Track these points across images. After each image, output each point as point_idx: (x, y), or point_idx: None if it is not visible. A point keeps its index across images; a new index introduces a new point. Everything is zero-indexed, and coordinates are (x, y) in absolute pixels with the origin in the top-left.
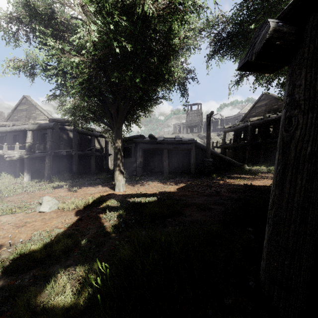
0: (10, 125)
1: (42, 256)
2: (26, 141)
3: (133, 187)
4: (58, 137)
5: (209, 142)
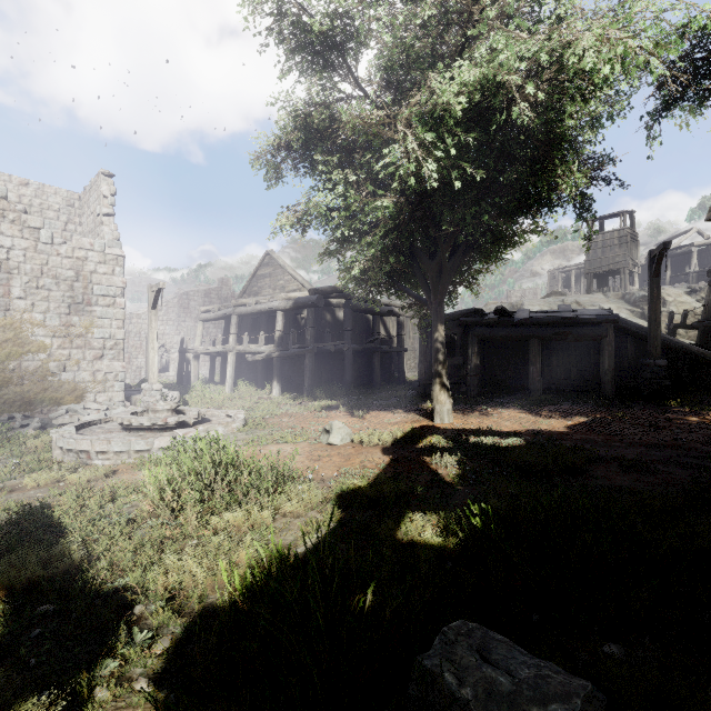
0: (252, 304)
1: (374, 496)
2: (270, 328)
3: (466, 416)
4: (320, 320)
5: (658, 318)
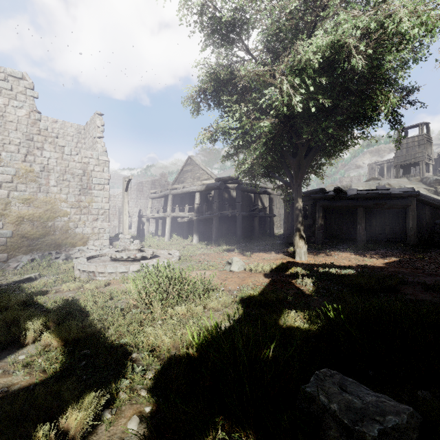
0: (181, 188)
1: (262, 300)
2: (191, 202)
3: (316, 256)
4: (221, 197)
5: None
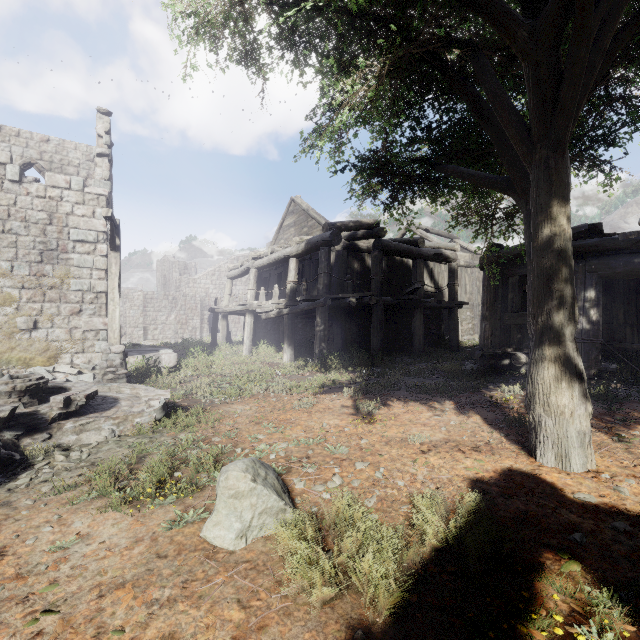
0: (268, 254)
1: None
2: None
3: (621, 443)
4: (344, 268)
5: None
